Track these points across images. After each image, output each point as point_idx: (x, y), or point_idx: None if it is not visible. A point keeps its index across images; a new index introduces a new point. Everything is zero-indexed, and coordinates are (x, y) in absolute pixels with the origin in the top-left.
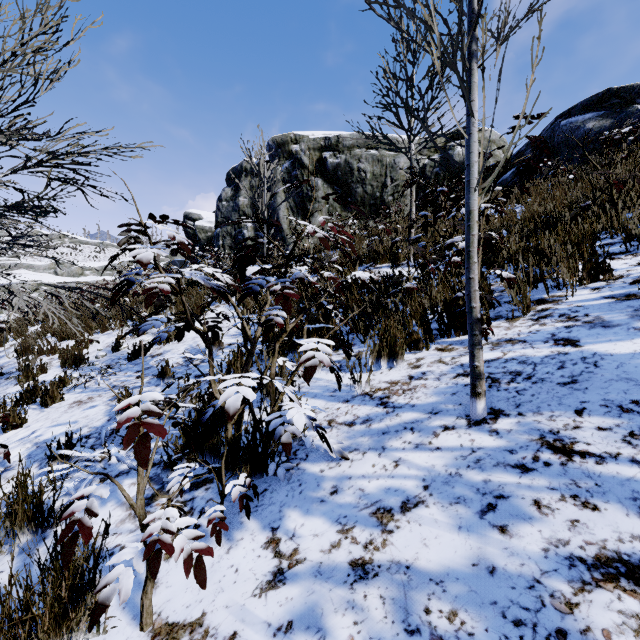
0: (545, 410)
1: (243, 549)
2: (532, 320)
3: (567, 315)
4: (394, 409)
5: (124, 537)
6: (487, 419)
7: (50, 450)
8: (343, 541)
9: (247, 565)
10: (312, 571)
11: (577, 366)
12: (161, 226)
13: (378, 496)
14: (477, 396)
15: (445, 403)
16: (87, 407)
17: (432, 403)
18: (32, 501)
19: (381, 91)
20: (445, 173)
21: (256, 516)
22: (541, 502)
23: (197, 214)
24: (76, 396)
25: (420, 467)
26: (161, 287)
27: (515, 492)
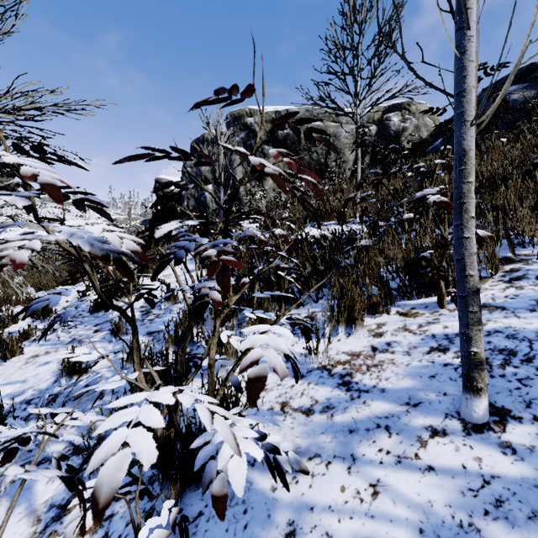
0: None
1: None
2: (504, 282)
3: None
4: (360, 393)
5: None
6: (490, 423)
7: None
8: None
9: None
10: None
11: None
12: (14, 158)
13: None
14: (475, 391)
15: (424, 390)
16: (41, 363)
17: (407, 389)
18: None
19: (329, 57)
20: (382, 141)
21: None
22: None
23: (166, 179)
24: (35, 349)
25: (411, 502)
26: (13, 257)
27: None
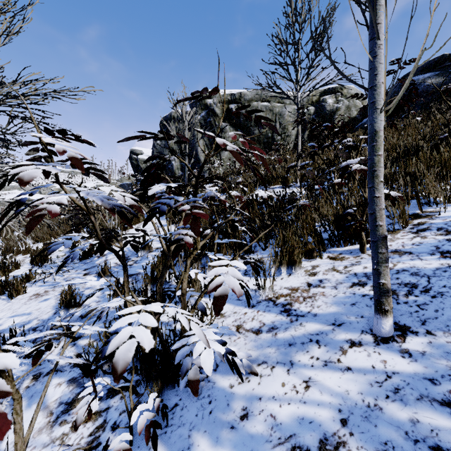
0: None
1: None
2: (412, 233)
3: (445, 229)
4: (297, 317)
5: None
6: (394, 336)
7: None
8: None
9: None
10: None
11: None
12: (49, 139)
13: (292, 428)
14: (383, 313)
15: (346, 314)
16: (41, 300)
17: (333, 313)
18: None
19: (275, 51)
20: (319, 119)
21: (165, 440)
22: None
23: (139, 150)
24: (36, 289)
25: (333, 392)
26: (49, 208)
27: None
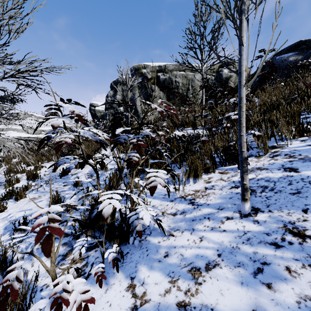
0: (284, 209)
1: (114, 290)
2: (270, 157)
3: (289, 155)
4: (198, 206)
5: (49, 279)
6: (251, 213)
7: (15, 226)
8: (172, 288)
9: (116, 302)
10: (154, 309)
11: (299, 183)
12: (66, 105)
13: (191, 259)
14: (245, 200)
15: (226, 203)
16: (37, 201)
17: (219, 203)
18: (1, 256)
19: (187, 40)
20: (218, 83)
21: (122, 269)
22: (290, 268)
23: (96, 104)
24: (33, 195)
25: (215, 242)
26: (66, 140)
27: (273, 261)
